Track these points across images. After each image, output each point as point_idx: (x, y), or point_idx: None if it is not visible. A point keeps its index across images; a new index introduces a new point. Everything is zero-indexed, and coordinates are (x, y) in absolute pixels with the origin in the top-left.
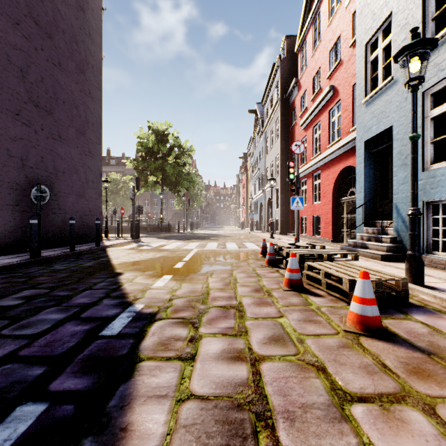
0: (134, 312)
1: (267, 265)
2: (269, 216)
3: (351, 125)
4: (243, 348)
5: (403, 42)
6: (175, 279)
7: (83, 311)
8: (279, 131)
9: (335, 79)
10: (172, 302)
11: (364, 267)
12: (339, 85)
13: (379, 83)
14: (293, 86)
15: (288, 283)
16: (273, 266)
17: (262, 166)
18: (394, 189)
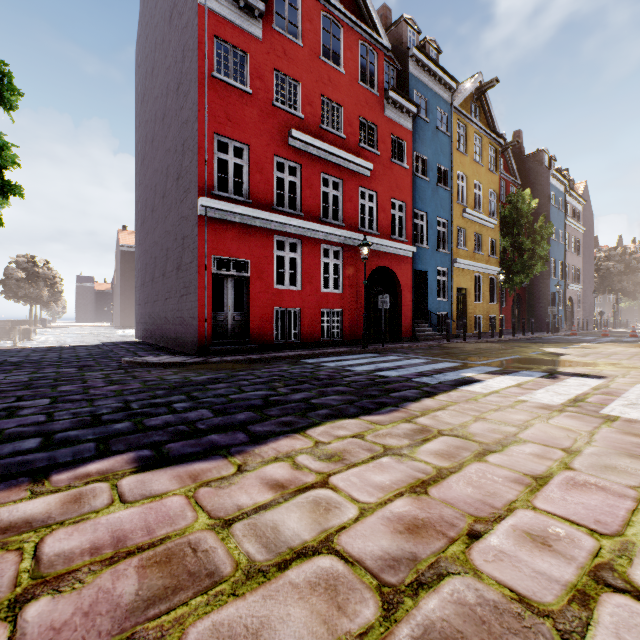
0: None
1: None
2: None
3: None
4: None
5: None
6: None
7: None
8: None
9: None
10: None
11: None
12: None
13: None
14: None
15: None
16: None
17: None
18: None
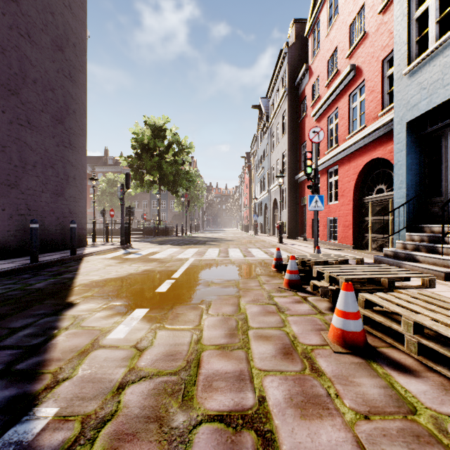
0: (15, 449)
1: (288, 288)
2: (274, 218)
3: (380, 108)
4: None
5: None
6: (150, 320)
7: None
8: (287, 124)
9: (357, 56)
10: (121, 396)
11: None
12: (363, 62)
13: (430, 44)
14: (303, 74)
15: (341, 337)
16: (296, 289)
17: (267, 165)
18: None
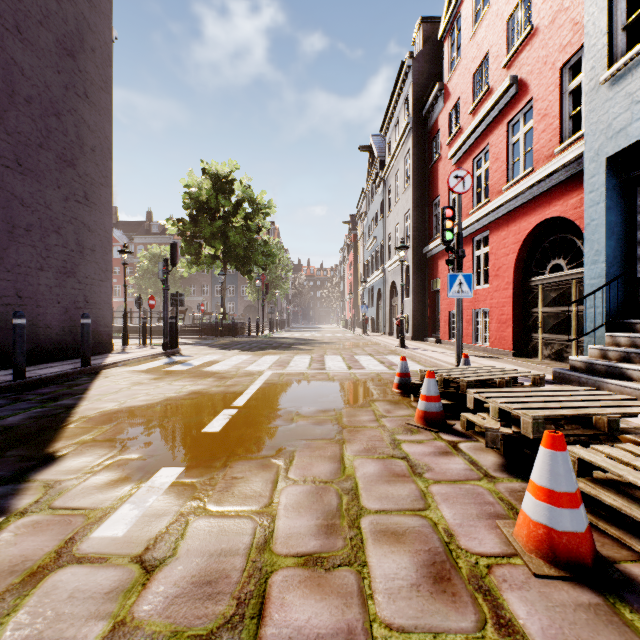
0: None
1: (423, 425)
2: (392, 310)
3: (558, 141)
4: None
5: None
6: (182, 492)
7: None
8: (411, 172)
9: (520, 64)
10: None
11: None
12: (530, 73)
13: None
14: (436, 96)
15: (546, 542)
16: (437, 428)
17: (381, 232)
18: None
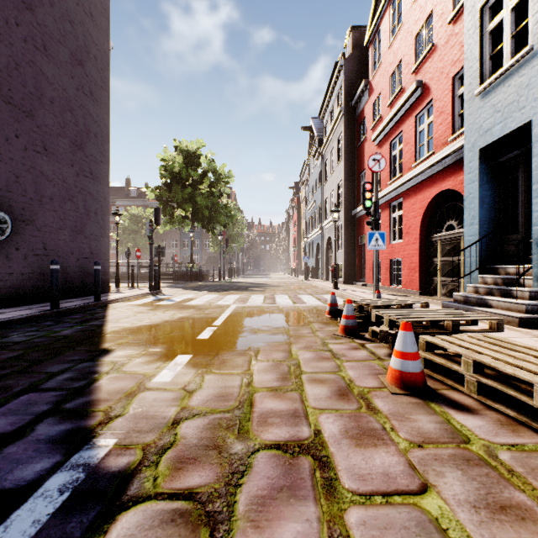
0: (84, 469)
1: (344, 335)
2: (328, 260)
3: (450, 133)
4: None
5: None
6: (195, 365)
7: None
8: (343, 150)
9: (425, 72)
10: (177, 429)
11: None
12: (431, 79)
13: (505, 62)
14: (362, 90)
15: (400, 379)
16: (353, 336)
17: (319, 197)
18: (535, 217)
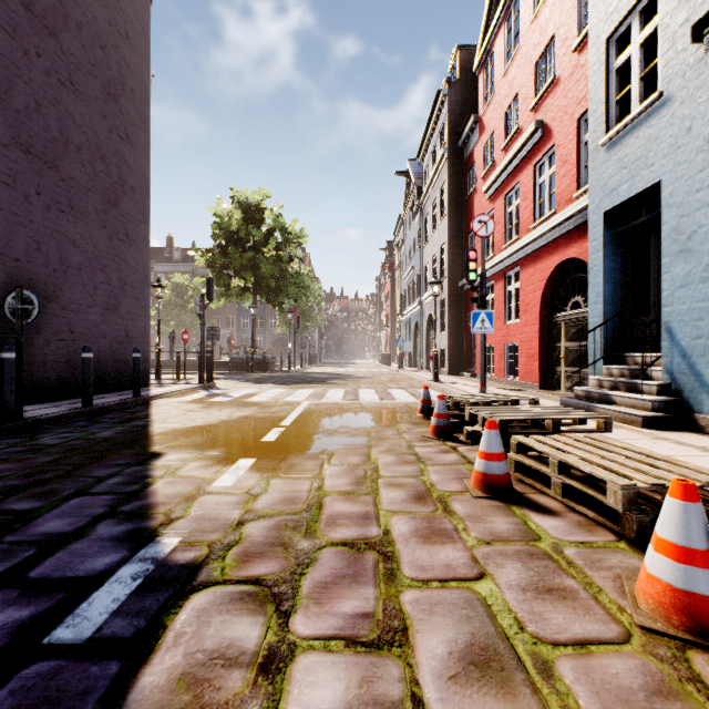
0: (153, 562)
1: (435, 437)
2: (430, 344)
3: (575, 188)
4: (399, 698)
5: (684, 26)
6: (260, 469)
7: (40, 559)
8: (447, 203)
9: (545, 109)
10: (242, 529)
11: (637, 451)
12: (553, 120)
13: (633, 108)
14: (471, 128)
15: (483, 481)
16: (445, 438)
17: (418, 263)
18: (665, 297)
